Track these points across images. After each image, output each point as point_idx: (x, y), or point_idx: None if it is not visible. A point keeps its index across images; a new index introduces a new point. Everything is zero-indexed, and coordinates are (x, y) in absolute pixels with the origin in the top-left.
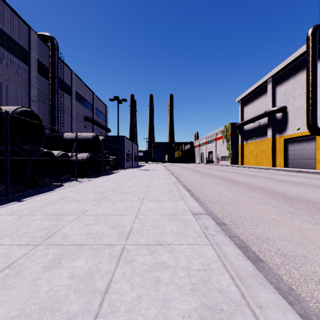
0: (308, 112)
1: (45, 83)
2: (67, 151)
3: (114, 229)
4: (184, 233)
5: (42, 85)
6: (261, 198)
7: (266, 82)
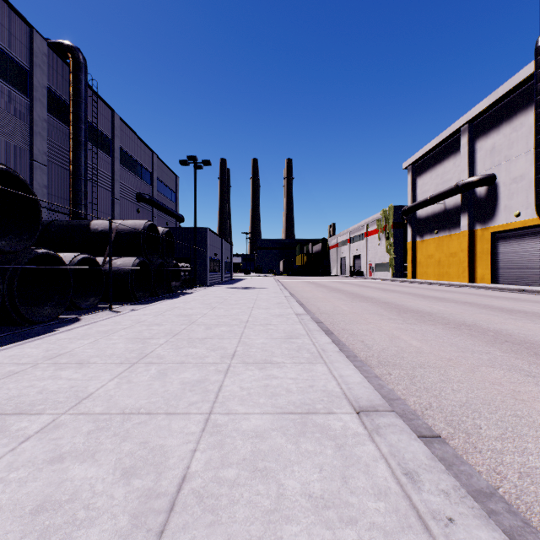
0: (539, 184)
1: (63, 131)
2: (98, 254)
3: (130, 481)
4: (348, 501)
5: (56, 135)
6: (485, 351)
7: (457, 133)
